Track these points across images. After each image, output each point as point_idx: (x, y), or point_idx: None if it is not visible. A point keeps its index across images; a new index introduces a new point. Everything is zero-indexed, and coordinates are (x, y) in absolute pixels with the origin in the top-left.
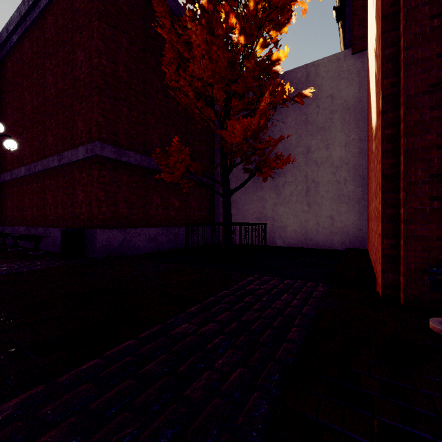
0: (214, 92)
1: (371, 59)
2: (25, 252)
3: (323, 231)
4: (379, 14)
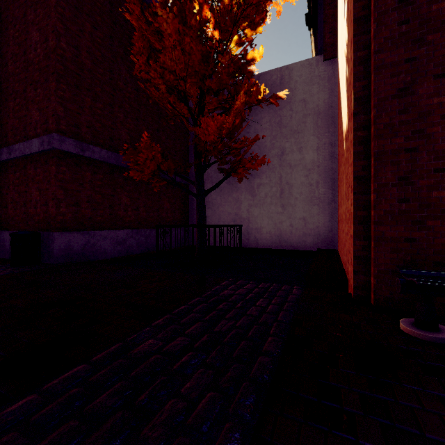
0: (187, 86)
1: (342, 65)
2: None
3: (296, 233)
4: (351, 18)
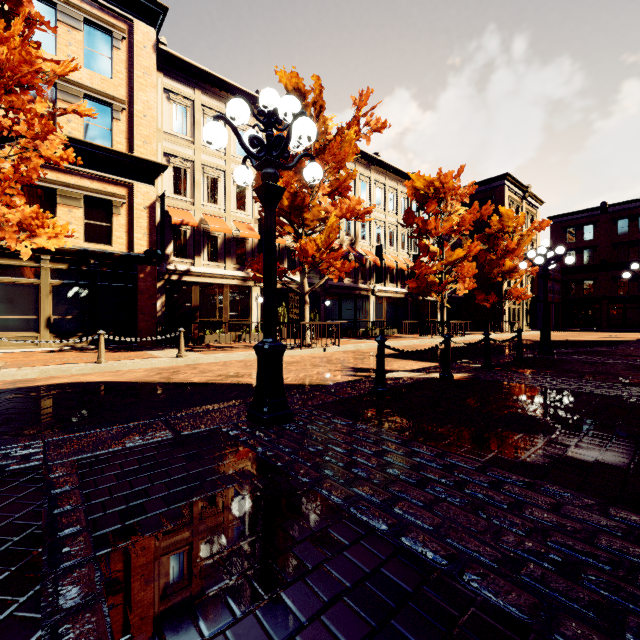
0: None
1: None
2: None
3: None
4: None
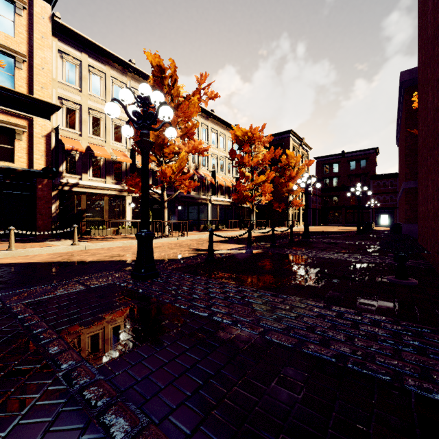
0: None
1: None
2: None
3: None
4: None
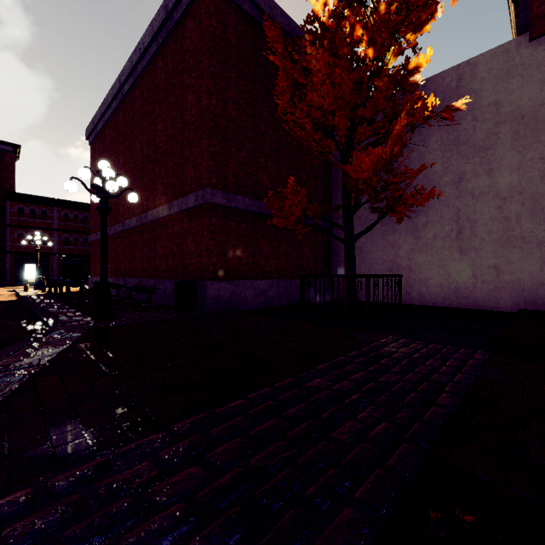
0: (336, 120)
1: None
2: (139, 304)
3: (483, 286)
4: None
